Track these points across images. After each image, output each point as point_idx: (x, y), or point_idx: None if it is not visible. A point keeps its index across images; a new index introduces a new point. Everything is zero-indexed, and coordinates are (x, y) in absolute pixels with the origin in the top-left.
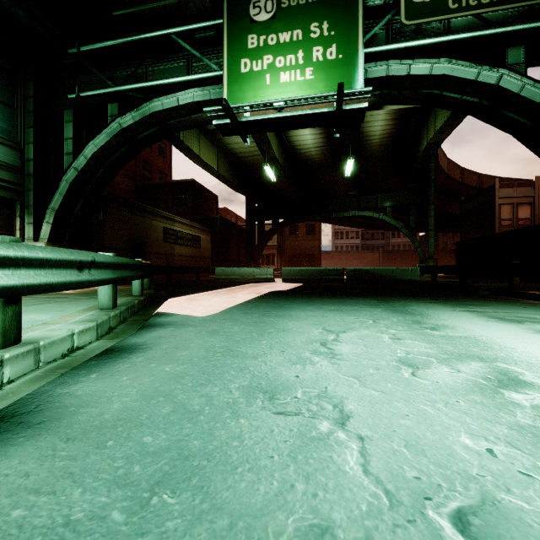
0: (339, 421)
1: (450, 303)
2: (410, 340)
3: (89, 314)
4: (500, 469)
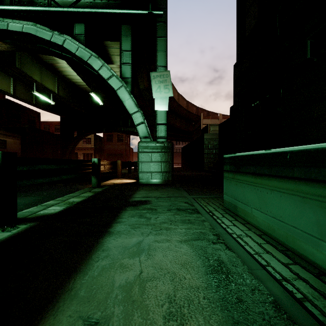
0: None
1: None
2: None
3: None
4: None
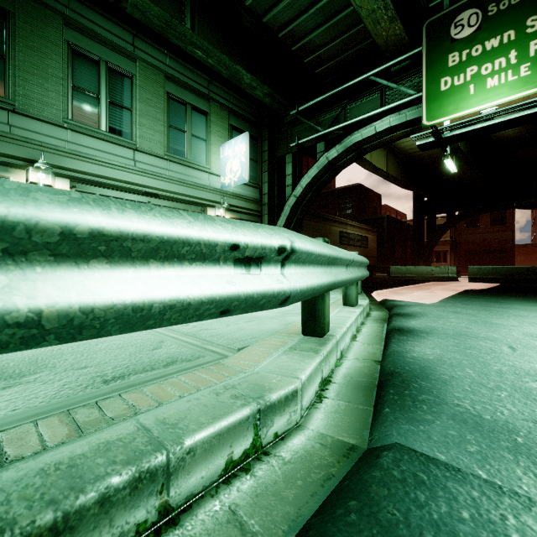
0: None
1: None
2: None
3: None
4: None
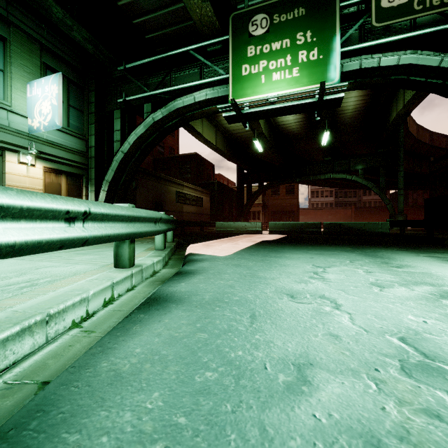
0: (335, 307)
1: (415, 250)
2: (379, 273)
3: (152, 252)
4: (428, 327)
